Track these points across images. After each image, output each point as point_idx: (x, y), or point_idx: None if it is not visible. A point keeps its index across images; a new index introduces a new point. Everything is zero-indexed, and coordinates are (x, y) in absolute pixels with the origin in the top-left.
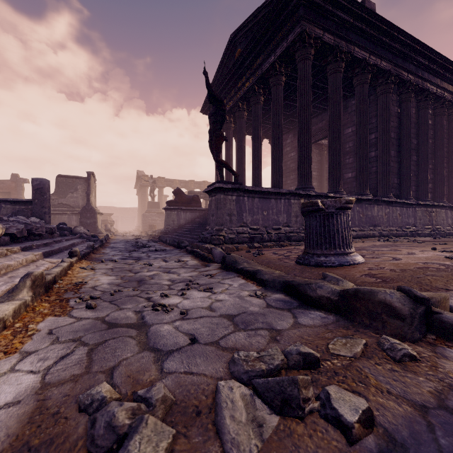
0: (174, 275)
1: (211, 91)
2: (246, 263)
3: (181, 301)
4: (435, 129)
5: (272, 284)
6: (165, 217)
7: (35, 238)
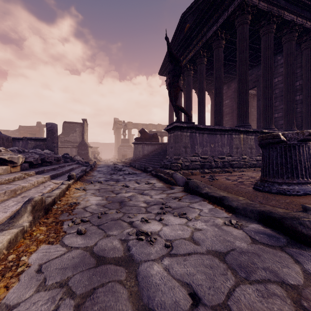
0: (147, 197)
1: (171, 52)
2: (207, 188)
3: (161, 229)
4: None
5: (244, 212)
6: (134, 149)
7: (46, 164)
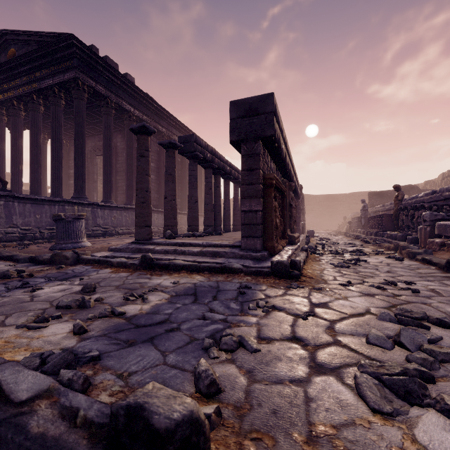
0: None
1: None
2: (9, 253)
3: None
4: (182, 165)
5: (24, 260)
6: None
7: None
